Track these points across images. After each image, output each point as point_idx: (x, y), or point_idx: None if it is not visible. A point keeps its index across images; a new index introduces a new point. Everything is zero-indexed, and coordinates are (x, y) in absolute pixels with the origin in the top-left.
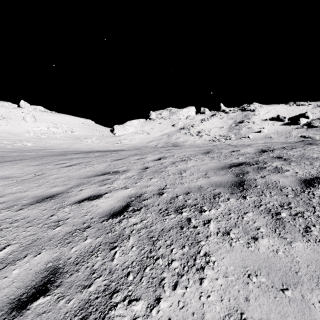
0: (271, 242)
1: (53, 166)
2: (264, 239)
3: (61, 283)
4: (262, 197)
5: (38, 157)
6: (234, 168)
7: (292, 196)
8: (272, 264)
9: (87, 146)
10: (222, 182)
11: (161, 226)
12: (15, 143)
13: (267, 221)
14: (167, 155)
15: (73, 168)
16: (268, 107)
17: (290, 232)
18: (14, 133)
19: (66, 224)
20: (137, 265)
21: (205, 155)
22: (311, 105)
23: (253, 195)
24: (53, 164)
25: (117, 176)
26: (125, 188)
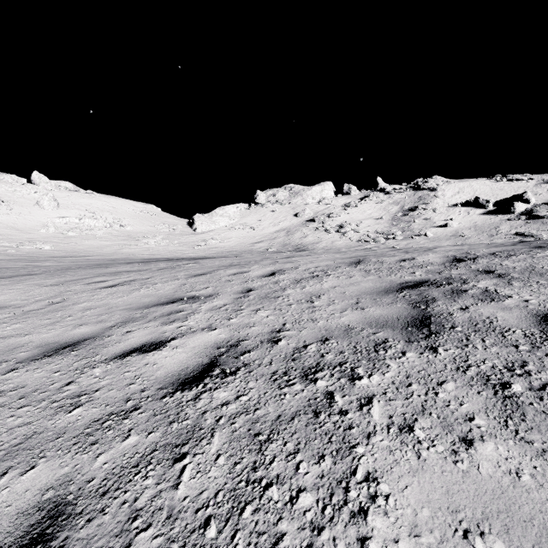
0: (502, 452)
1: (84, 287)
2: (487, 444)
3: (66, 541)
4: (469, 350)
5: (60, 270)
6: (409, 291)
7: (527, 348)
8: (512, 505)
9: (148, 251)
10: (389, 318)
11: (276, 409)
12: (22, 245)
13: (486, 401)
14: (286, 266)
15: (119, 291)
16: (459, 183)
17: (537, 428)
18: (20, 228)
19: (94, 403)
20: (226, 500)
21: (354, 267)
22: (532, 180)
23: (451, 345)
24: (83, 282)
25: (195, 306)
26: (209, 328)
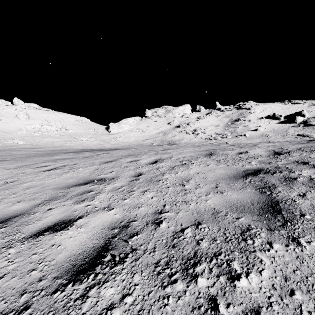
0: None
1: (32, 170)
2: None
3: None
4: None
5: (23, 157)
6: (252, 177)
7: None
8: None
9: (81, 144)
10: (245, 202)
11: None
12: (6, 141)
13: None
14: (164, 156)
15: (54, 173)
16: (263, 105)
17: None
18: (6, 131)
19: None
20: None
21: (209, 158)
22: (306, 103)
23: (310, 236)
24: (33, 167)
25: (101, 187)
26: (108, 208)
